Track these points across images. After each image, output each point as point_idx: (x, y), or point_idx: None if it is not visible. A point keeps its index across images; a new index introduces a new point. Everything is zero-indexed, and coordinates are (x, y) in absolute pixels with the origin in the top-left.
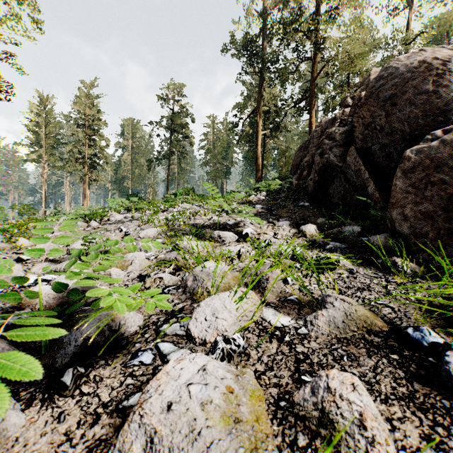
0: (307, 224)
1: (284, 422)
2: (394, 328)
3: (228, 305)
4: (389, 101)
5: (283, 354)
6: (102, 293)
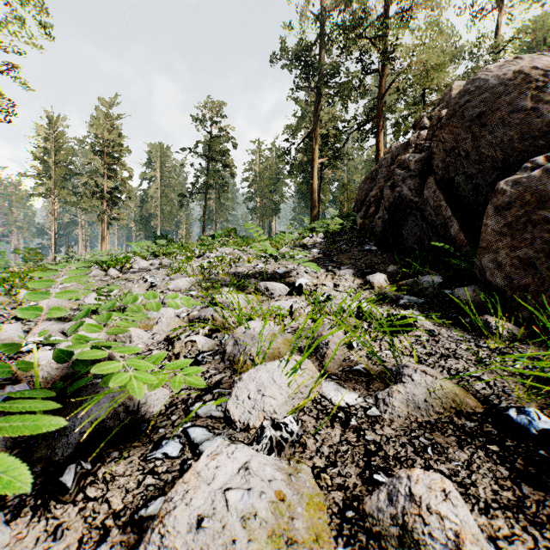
0: (375, 272)
1: (353, 542)
2: (491, 409)
3: (277, 379)
4: (477, 121)
5: (349, 444)
6: (113, 368)
